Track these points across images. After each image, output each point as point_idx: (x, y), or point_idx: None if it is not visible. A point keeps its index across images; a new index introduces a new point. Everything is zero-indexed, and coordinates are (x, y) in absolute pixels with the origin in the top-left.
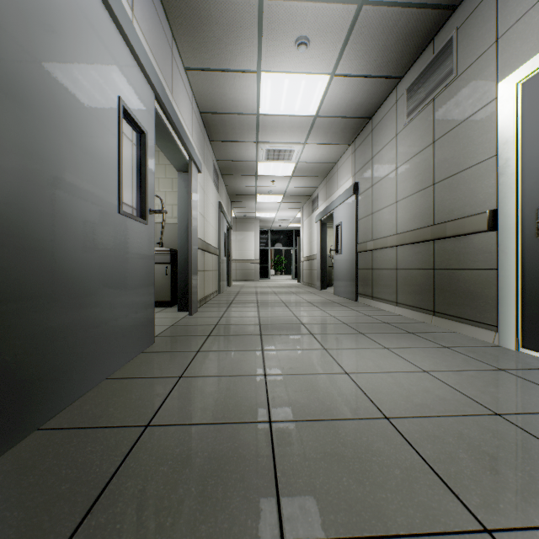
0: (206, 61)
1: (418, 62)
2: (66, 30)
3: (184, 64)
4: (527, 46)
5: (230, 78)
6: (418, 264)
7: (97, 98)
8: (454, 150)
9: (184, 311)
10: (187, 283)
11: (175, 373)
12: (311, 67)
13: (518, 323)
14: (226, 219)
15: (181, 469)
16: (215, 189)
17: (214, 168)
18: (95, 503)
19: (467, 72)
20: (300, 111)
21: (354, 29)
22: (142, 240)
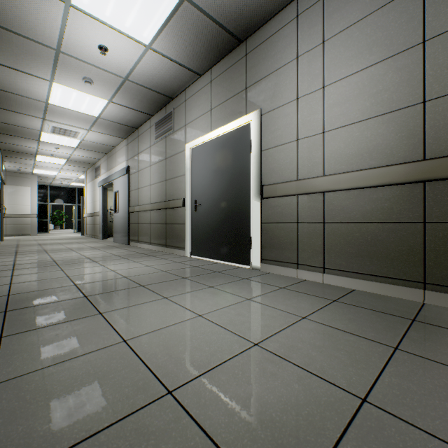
0: (0, 60)
1: (160, 112)
2: None
3: None
4: (193, 135)
5: (23, 76)
6: (160, 221)
7: None
8: (173, 166)
9: None
10: None
11: (5, 283)
12: (94, 93)
13: (191, 246)
14: (1, 175)
15: (40, 297)
16: None
17: None
18: (7, 306)
19: (177, 132)
20: (86, 111)
21: (122, 87)
22: None
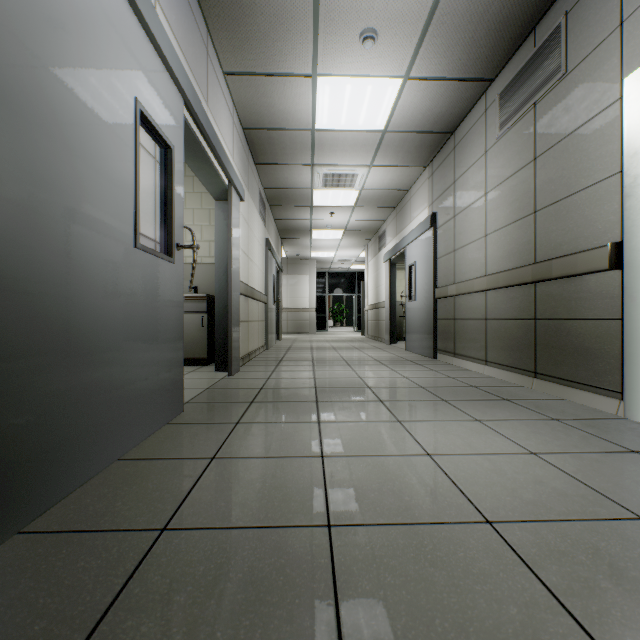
0: (250, 63)
1: (514, 60)
2: (60, 4)
3: (222, 67)
4: None
5: (279, 85)
6: (514, 312)
7: (105, 98)
8: (562, 167)
9: (224, 370)
10: (227, 336)
11: (206, 453)
12: (379, 69)
13: None
14: (275, 259)
15: (204, 600)
16: (261, 222)
17: (260, 197)
18: None
19: (581, 67)
20: (365, 125)
21: (433, 17)
22: (167, 282)
